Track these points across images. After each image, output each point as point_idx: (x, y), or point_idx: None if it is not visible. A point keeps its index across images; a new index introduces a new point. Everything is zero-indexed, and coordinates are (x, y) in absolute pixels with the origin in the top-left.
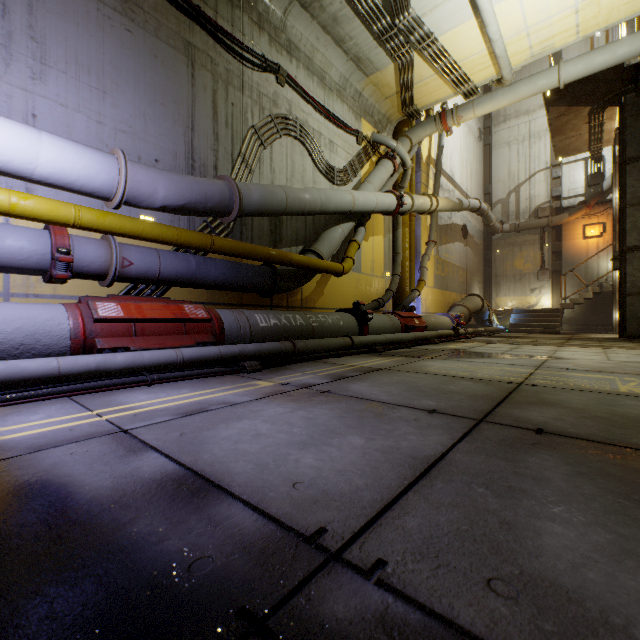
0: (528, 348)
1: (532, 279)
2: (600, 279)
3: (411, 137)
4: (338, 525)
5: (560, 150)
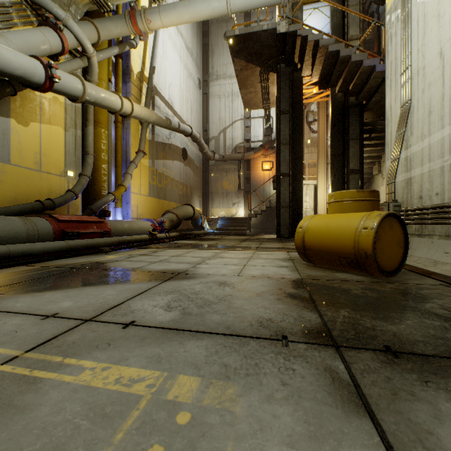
0: (190, 255)
1: (234, 196)
2: (271, 198)
3: (99, 26)
4: None
5: (246, 102)
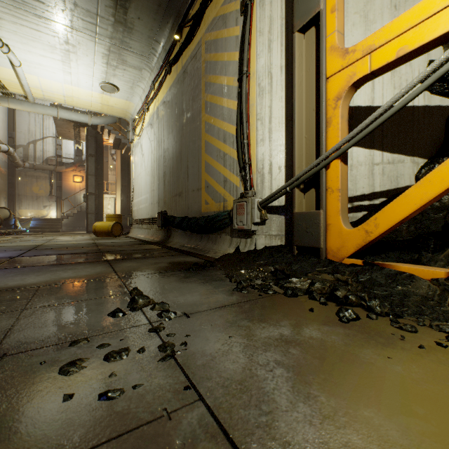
0: (43, 238)
1: (45, 200)
2: (82, 204)
3: None
4: (13, 256)
5: (61, 134)
